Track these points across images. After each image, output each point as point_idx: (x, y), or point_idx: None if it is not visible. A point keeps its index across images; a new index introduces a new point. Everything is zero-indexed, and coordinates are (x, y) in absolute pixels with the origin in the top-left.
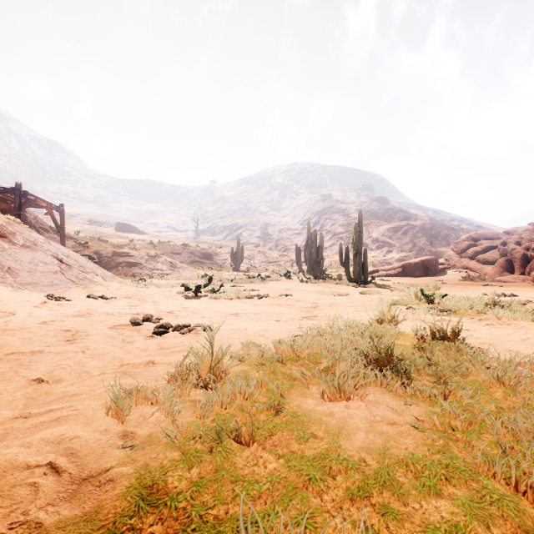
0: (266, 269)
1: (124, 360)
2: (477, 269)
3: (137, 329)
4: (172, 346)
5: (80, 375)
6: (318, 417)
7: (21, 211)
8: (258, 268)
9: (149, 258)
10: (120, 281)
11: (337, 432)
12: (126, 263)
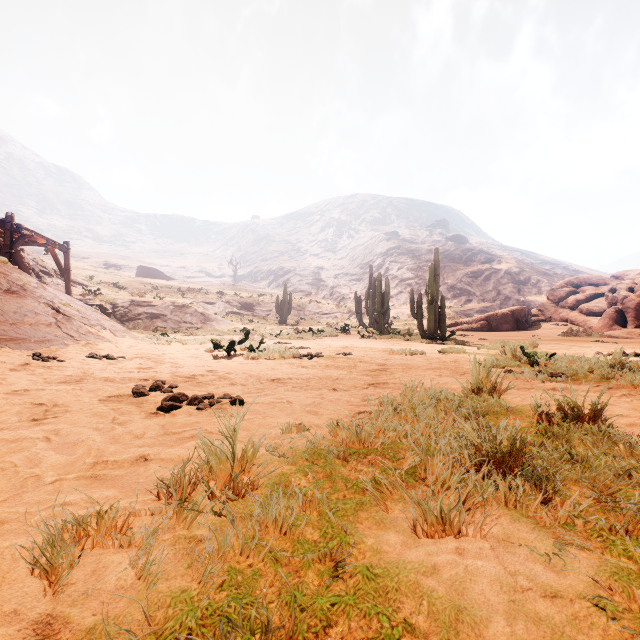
0: (319, 322)
1: (103, 454)
2: (580, 321)
3: (139, 401)
4: (181, 430)
5: (24, 481)
6: (413, 580)
7: (13, 249)
8: (309, 321)
9: (176, 308)
10: (135, 336)
11: (453, 619)
12: (146, 314)
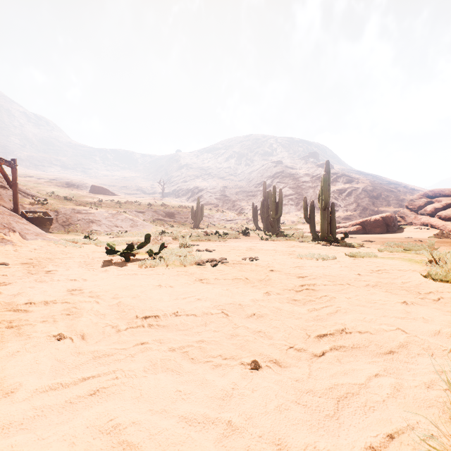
0: (224, 226)
1: None
2: (440, 225)
3: None
4: None
5: None
6: None
7: None
8: (216, 225)
9: (109, 215)
10: (49, 239)
11: None
12: (84, 220)
